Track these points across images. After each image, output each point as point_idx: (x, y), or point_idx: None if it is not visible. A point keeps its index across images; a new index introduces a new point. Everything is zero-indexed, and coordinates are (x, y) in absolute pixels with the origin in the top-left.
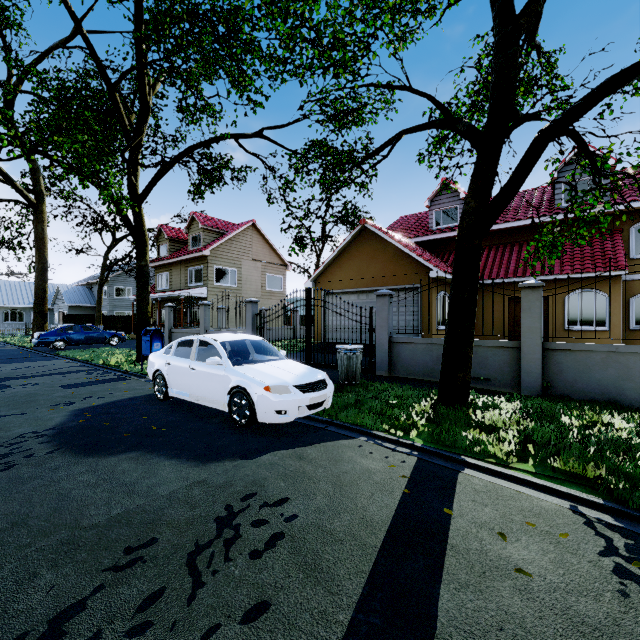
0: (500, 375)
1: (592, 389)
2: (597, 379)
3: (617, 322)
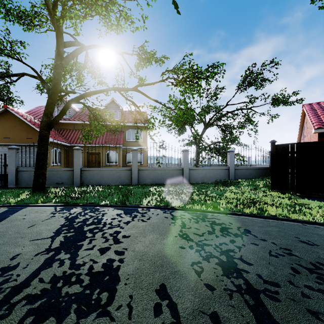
0: (67, 181)
1: (94, 182)
2: (96, 179)
3: (120, 162)
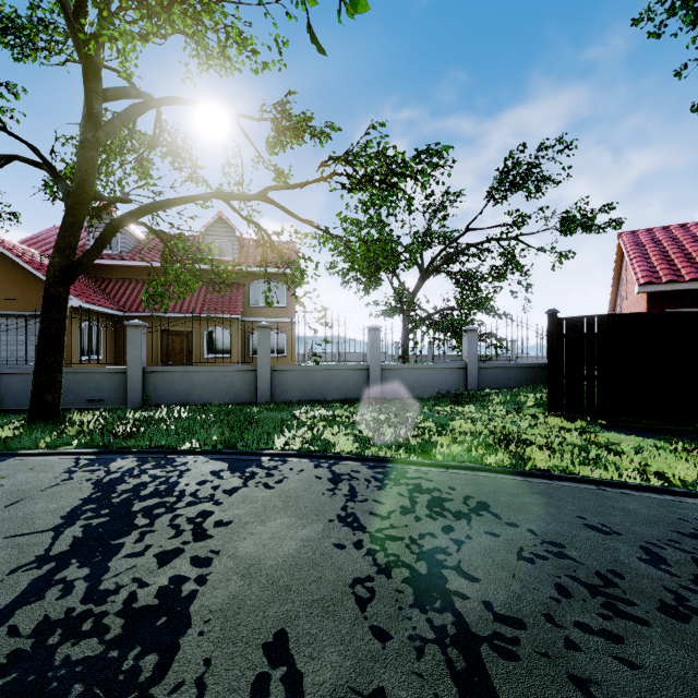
0: (113, 395)
1: (175, 397)
2: (177, 390)
3: (236, 351)
